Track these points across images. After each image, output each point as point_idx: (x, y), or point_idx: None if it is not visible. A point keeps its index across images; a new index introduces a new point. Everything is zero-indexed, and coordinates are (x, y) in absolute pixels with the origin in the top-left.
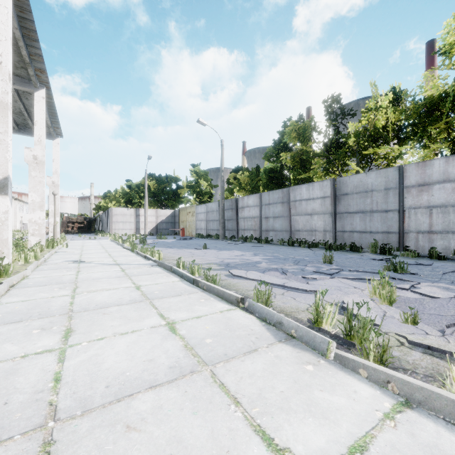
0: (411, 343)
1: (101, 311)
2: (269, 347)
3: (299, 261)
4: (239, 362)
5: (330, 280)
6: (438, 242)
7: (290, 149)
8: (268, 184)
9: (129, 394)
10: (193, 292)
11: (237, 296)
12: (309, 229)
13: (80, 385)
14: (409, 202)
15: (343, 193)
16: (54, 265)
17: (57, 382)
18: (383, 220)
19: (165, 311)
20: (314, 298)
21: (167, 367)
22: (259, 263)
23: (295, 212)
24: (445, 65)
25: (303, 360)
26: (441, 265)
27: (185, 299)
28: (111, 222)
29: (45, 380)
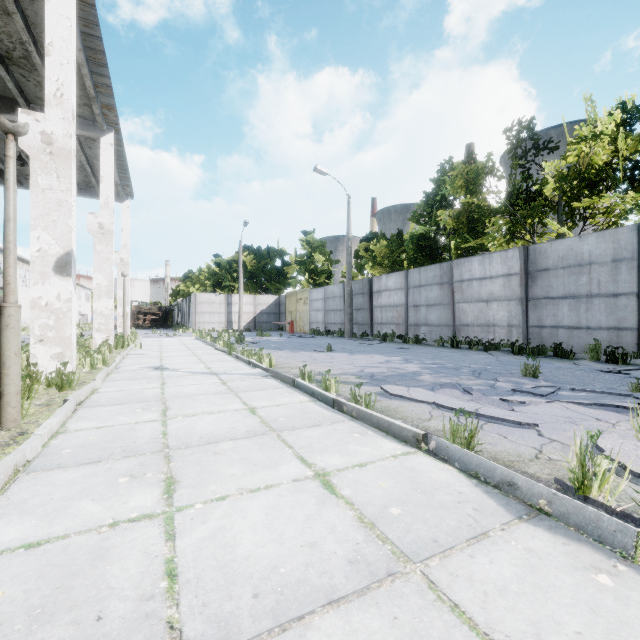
0: None
1: (209, 448)
2: (507, 529)
3: (480, 372)
4: (467, 560)
5: (549, 405)
6: None
7: (450, 205)
8: (416, 257)
9: (297, 615)
10: (336, 421)
11: (415, 431)
12: (484, 324)
13: (211, 589)
14: None
15: (541, 267)
16: (129, 373)
17: (172, 580)
18: (610, 310)
19: (305, 451)
20: (539, 438)
21: (344, 560)
22: (418, 374)
23: (461, 298)
24: None
25: (582, 561)
26: None
27: (330, 432)
28: (195, 312)
29: (152, 574)
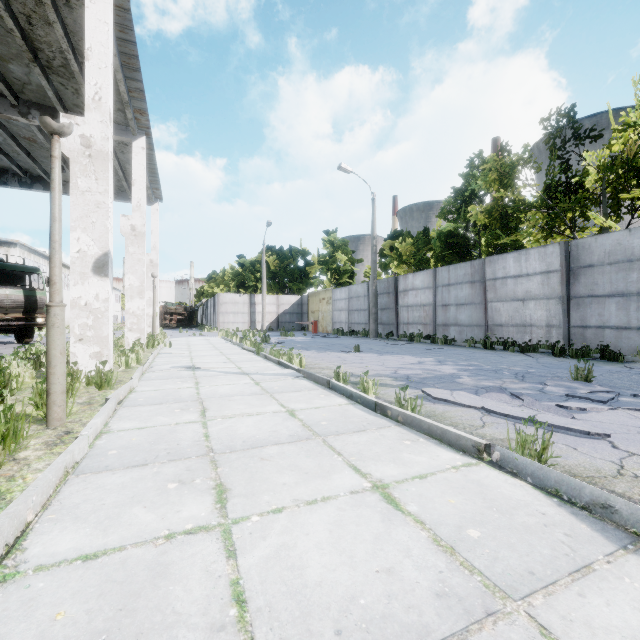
0: None
1: (255, 453)
2: (614, 562)
3: (523, 375)
4: (578, 599)
5: (613, 413)
6: None
7: (480, 200)
8: (443, 255)
9: None
10: (382, 426)
11: (475, 440)
12: (520, 324)
13: (286, 621)
14: None
15: (584, 264)
16: (162, 372)
17: (241, 607)
18: None
19: (356, 459)
20: (614, 450)
21: (430, 593)
22: (457, 377)
23: (494, 297)
24: None
25: None
26: None
27: (378, 439)
28: (219, 312)
29: (219, 599)
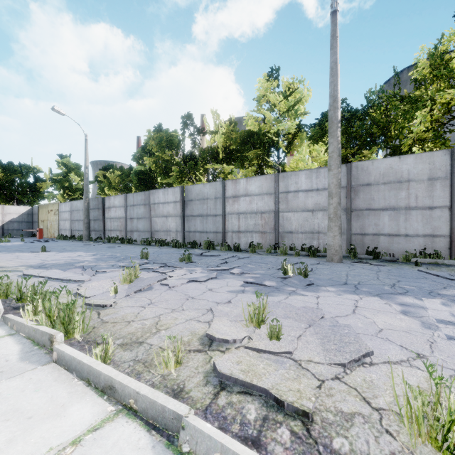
0: (84, 304)
1: None
2: None
3: (127, 258)
4: None
5: (120, 271)
6: (242, 239)
7: None
8: (139, 185)
9: None
10: None
11: None
12: (165, 230)
13: None
14: (228, 209)
15: (189, 199)
16: None
17: None
18: (214, 223)
19: None
20: (74, 286)
21: None
22: (81, 262)
23: (154, 214)
24: (259, 110)
25: None
26: (225, 255)
27: None
28: None
29: None
